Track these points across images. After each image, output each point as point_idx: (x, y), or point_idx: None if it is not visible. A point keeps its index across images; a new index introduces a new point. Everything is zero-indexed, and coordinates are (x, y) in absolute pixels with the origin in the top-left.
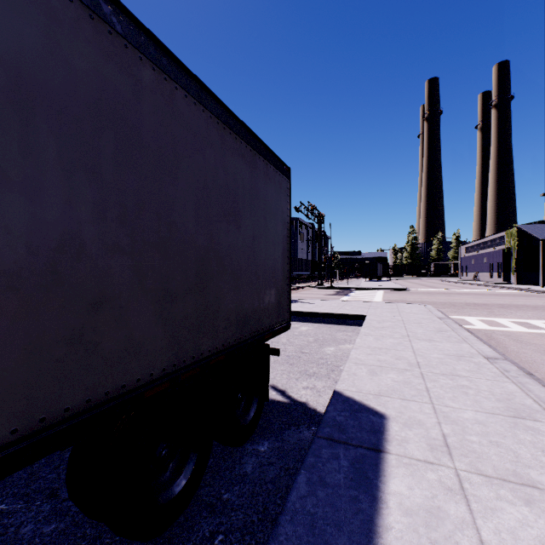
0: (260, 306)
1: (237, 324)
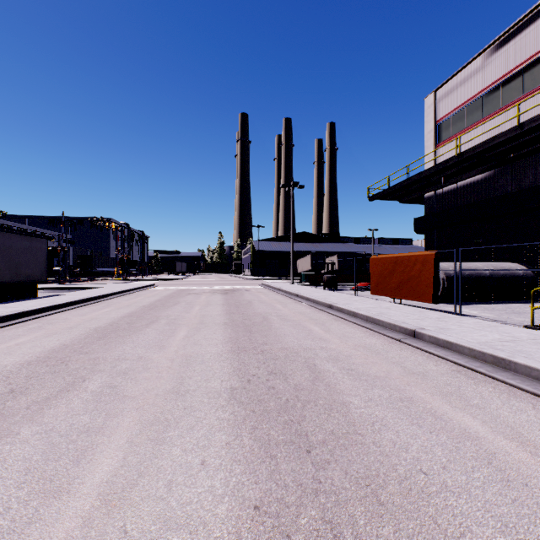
0: (34, 274)
1: (26, 277)
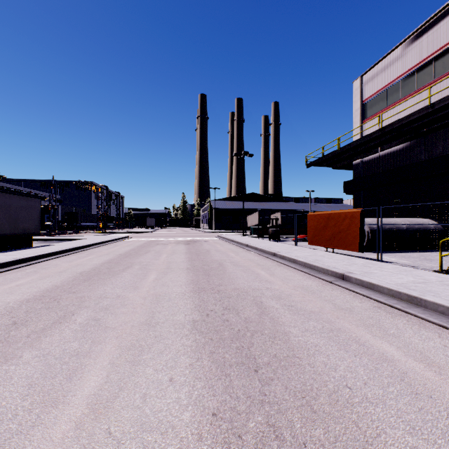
0: (30, 228)
1: (23, 230)
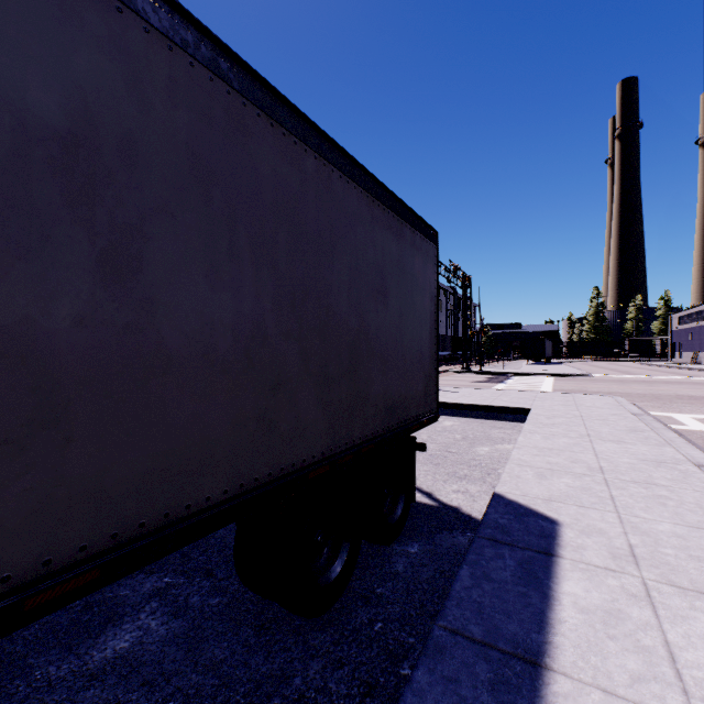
0: (406, 393)
1: (384, 411)
